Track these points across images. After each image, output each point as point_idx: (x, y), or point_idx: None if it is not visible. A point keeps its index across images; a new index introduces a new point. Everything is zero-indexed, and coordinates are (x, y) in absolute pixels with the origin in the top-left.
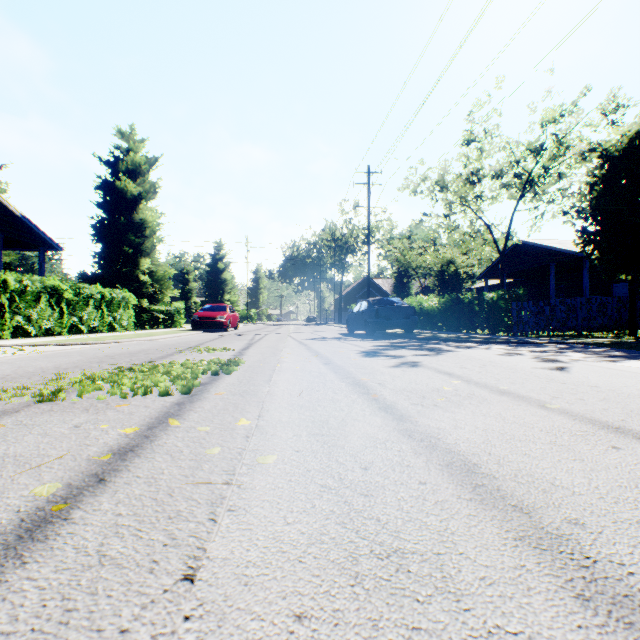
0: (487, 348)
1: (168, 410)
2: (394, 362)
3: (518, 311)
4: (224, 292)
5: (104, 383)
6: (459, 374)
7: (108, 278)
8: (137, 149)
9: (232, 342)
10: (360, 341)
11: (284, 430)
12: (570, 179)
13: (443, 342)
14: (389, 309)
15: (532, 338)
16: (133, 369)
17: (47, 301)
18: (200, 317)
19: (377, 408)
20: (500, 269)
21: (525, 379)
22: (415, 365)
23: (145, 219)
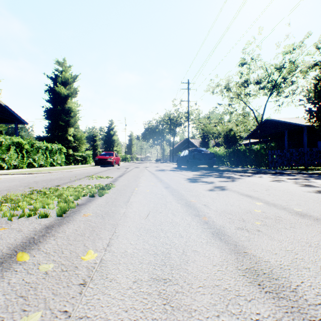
0: (260, 176)
1: (33, 236)
2: (209, 186)
3: (272, 155)
4: (113, 146)
5: (10, 204)
6: (257, 196)
7: (51, 138)
8: (67, 71)
9: (113, 172)
10: (185, 172)
11: (125, 270)
12: (297, 84)
13: (232, 172)
14: (200, 154)
15: (282, 170)
16: (41, 191)
17: (14, 150)
18: (99, 159)
19: (211, 234)
20: (259, 133)
21: (306, 201)
22: (223, 189)
23: (71, 107)
